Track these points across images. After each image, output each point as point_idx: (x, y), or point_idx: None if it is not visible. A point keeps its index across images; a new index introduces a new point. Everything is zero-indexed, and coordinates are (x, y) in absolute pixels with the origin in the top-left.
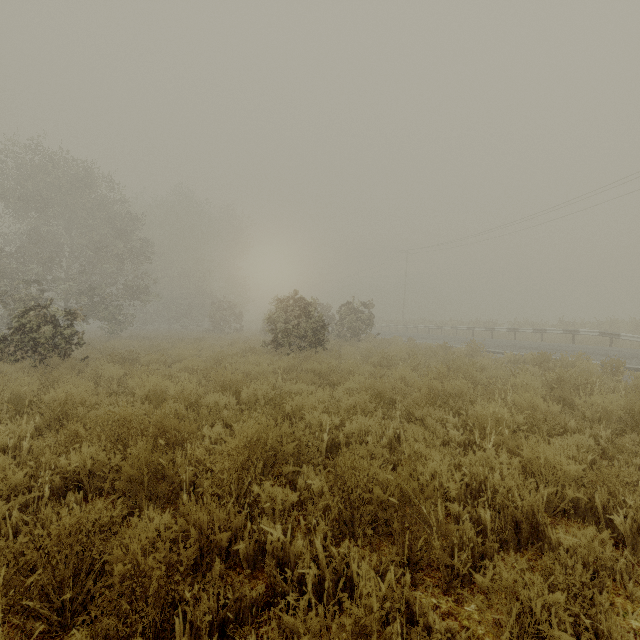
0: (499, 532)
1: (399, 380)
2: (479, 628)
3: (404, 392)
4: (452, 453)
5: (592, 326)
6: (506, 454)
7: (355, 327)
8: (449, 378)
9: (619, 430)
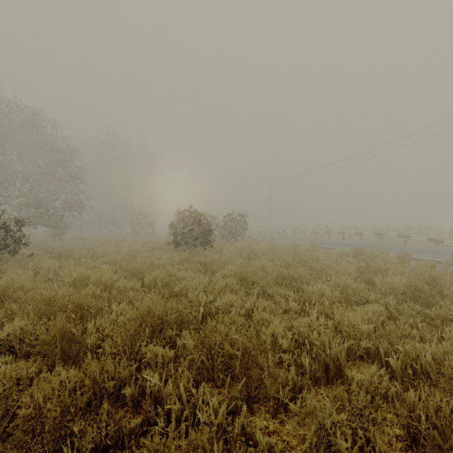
0: (315, 372)
1: (260, 268)
2: (294, 441)
3: (262, 276)
4: (290, 318)
5: (394, 230)
6: (323, 318)
7: (234, 231)
8: (293, 266)
9: (403, 300)
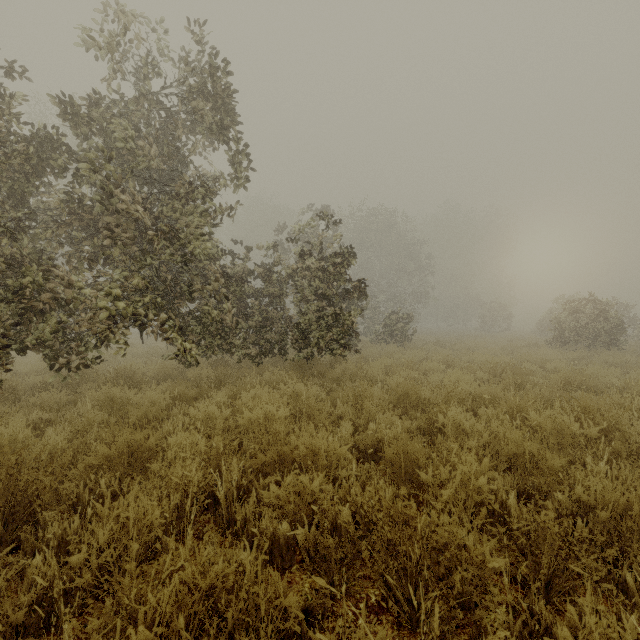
0: None
1: None
2: None
3: None
4: None
5: None
6: None
7: None
8: None
9: None
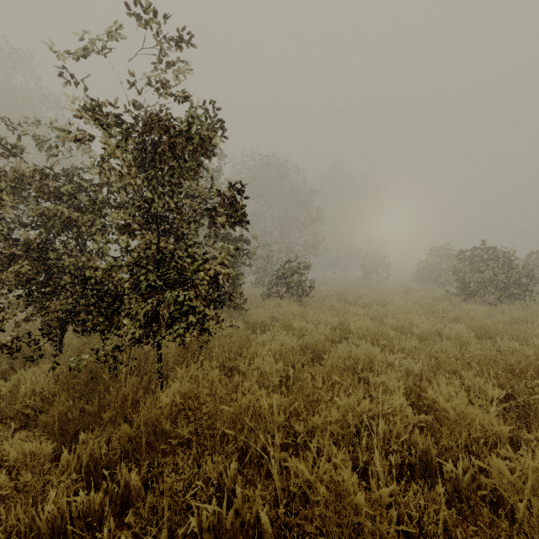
0: None
1: None
2: None
3: None
4: None
5: None
6: None
7: None
8: None
9: None
